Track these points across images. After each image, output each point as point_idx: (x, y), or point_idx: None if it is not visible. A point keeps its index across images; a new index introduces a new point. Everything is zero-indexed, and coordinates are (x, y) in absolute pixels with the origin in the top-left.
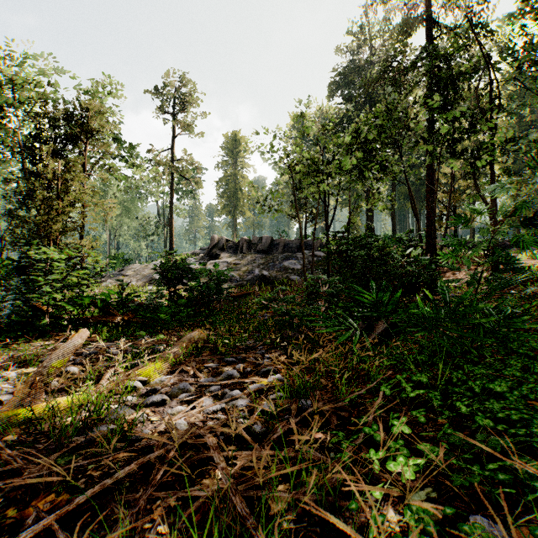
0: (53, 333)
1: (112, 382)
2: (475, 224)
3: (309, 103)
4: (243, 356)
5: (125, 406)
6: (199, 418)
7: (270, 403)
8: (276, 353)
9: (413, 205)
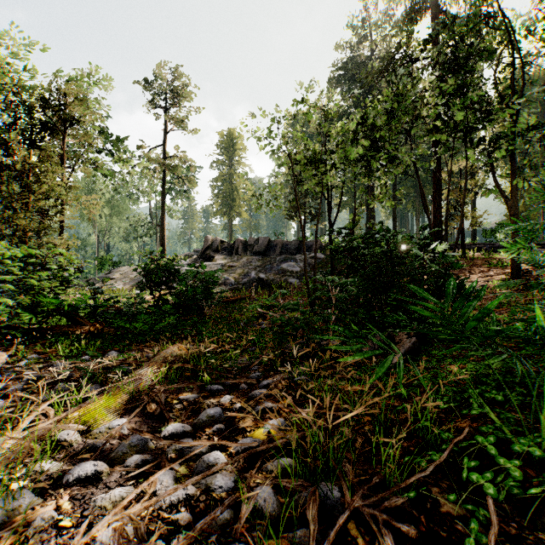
0: (3, 347)
1: (19, 441)
2: (483, 224)
3: (311, 87)
4: (232, 382)
5: (26, 490)
6: (139, 531)
7: (268, 520)
8: (276, 377)
9: (423, 201)
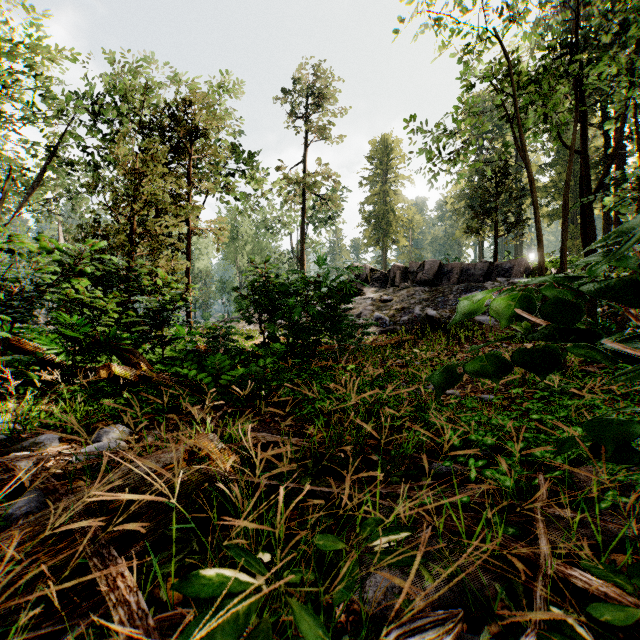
0: (14, 395)
1: None
2: None
3: None
4: None
5: None
6: None
7: None
8: None
9: None
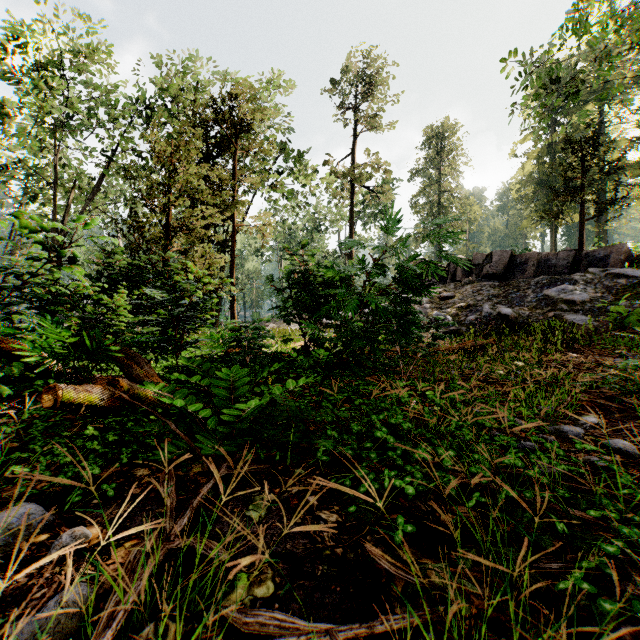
0: None
1: None
2: None
3: None
4: None
5: None
6: None
7: None
8: None
9: None
